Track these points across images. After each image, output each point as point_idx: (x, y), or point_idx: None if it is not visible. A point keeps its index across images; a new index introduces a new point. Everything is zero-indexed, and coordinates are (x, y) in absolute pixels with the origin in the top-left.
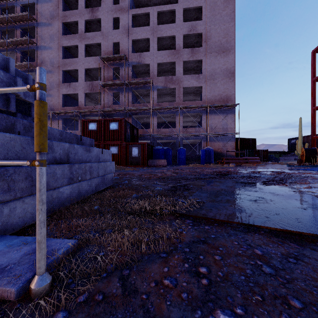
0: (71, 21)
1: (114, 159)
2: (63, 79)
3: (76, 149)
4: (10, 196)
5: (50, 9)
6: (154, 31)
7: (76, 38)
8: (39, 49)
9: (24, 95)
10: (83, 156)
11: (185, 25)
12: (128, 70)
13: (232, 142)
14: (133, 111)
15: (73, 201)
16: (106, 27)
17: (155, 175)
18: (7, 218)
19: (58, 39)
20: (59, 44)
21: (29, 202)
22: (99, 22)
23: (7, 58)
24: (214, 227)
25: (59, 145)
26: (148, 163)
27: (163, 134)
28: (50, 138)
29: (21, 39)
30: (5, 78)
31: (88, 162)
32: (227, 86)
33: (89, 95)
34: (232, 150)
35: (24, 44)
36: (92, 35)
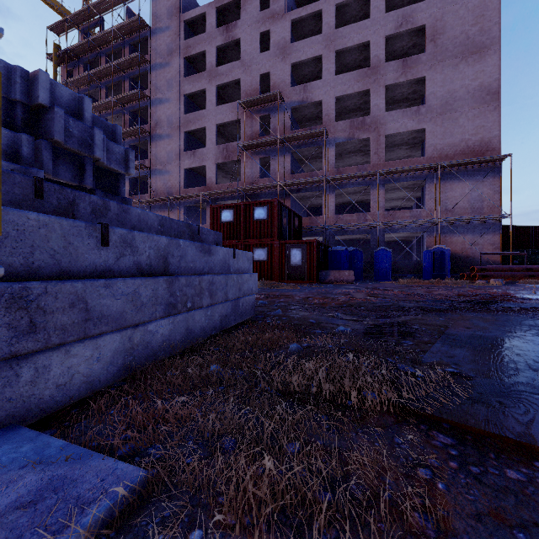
0: (196, 53)
1: (260, 270)
2: (186, 145)
3: (183, 248)
4: (35, 342)
5: (168, 41)
6: (330, 41)
7: (204, 77)
8: (153, 104)
9: (108, 160)
10: (197, 263)
11: (389, 17)
12: (284, 117)
13: (493, 235)
14: (293, 186)
15: (176, 350)
16: (249, 51)
17: (334, 299)
18: (29, 389)
19: (179, 84)
20: (179, 93)
21: (80, 353)
22: (237, 45)
23: (80, 98)
24: (538, 476)
25: (147, 240)
26: (319, 276)
27: (347, 224)
28: (141, 230)
29: (130, 94)
30: (75, 130)
31: (206, 274)
32: (482, 122)
33: (222, 166)
34: (493, 251)
35: (133, 100)
36: (227, 68)
